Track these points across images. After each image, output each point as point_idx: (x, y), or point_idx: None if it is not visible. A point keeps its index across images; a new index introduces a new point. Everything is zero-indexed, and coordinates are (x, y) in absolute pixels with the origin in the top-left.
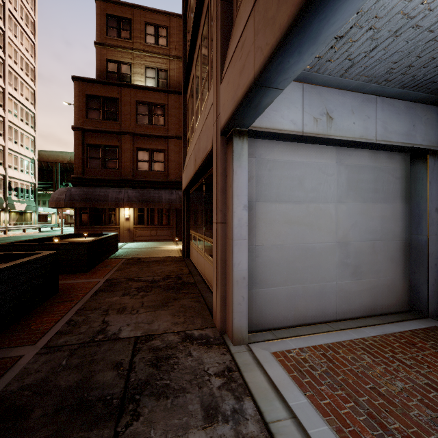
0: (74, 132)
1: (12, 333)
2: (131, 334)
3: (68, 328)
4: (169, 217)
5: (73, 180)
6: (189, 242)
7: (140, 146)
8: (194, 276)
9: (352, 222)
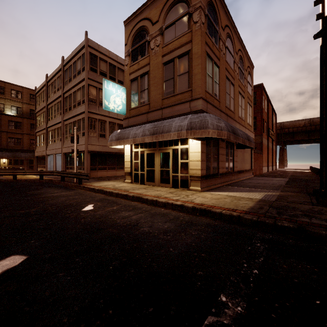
0: None
1: None
2: None
3: None
4: (23, 162)
5: None
6: (37, 168)
7: (10, 136)
8: None
9: None
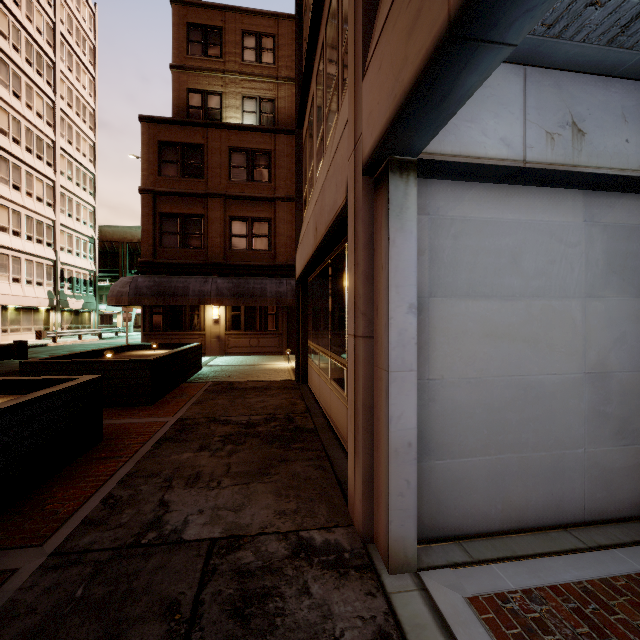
0: (143, 196)
1: (14, 518)
2: (204, 532)
3: (103, 512)
4: (277, 319)
5: (141, 265)
6: (307, 359)
7: (235, 214)
8: (314, 417)
9: (616, 334)
